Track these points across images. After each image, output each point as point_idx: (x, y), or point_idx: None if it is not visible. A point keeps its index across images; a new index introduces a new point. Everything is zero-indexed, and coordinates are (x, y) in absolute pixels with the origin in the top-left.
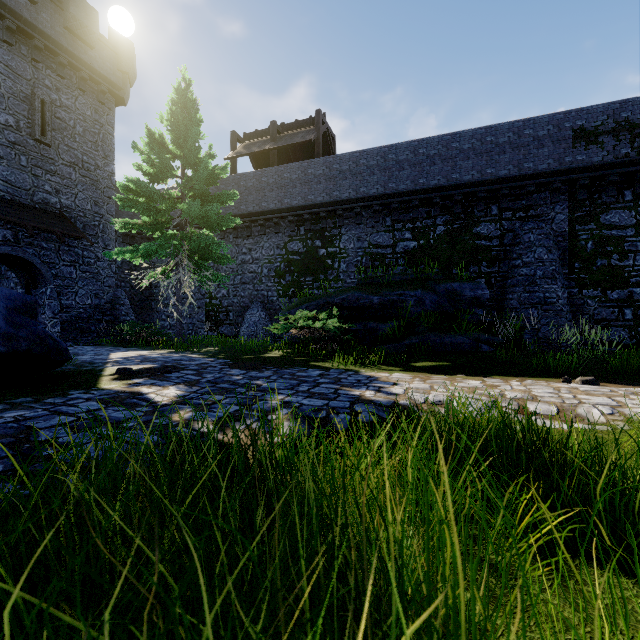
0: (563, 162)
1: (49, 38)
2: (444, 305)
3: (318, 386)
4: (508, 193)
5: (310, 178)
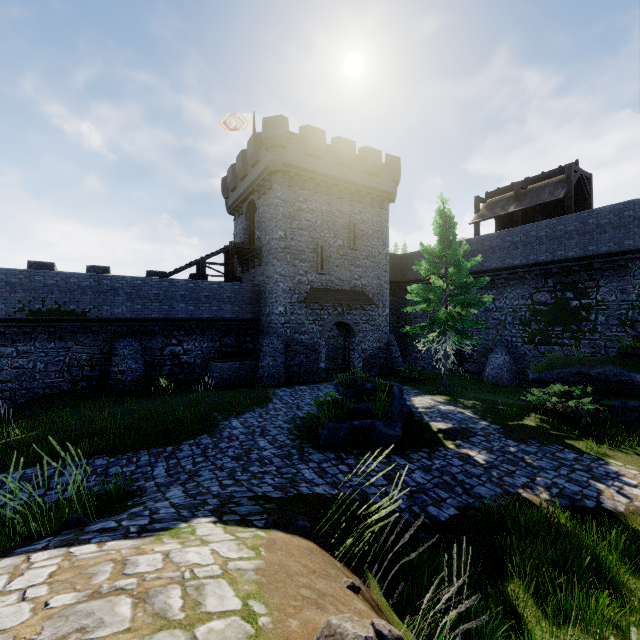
0: None
1: (357, 184)
2: None
3: (574, 472)
4: None
5: (559, 234)
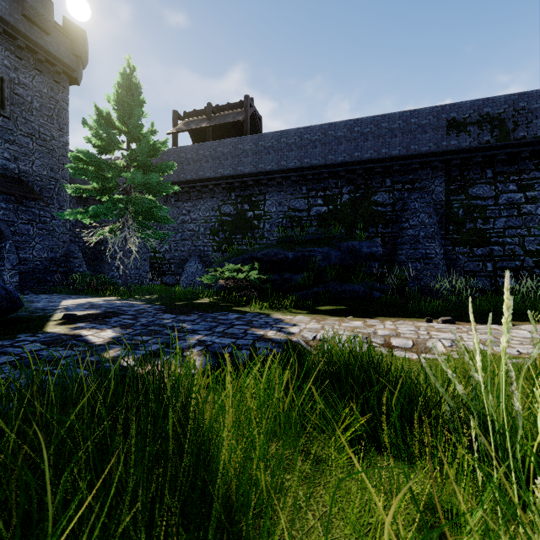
0: (440, 145)
1: (8, 24)
2: (346, 259)
3: (232, 327)
4: (398, 169)
5: (239, 152)
